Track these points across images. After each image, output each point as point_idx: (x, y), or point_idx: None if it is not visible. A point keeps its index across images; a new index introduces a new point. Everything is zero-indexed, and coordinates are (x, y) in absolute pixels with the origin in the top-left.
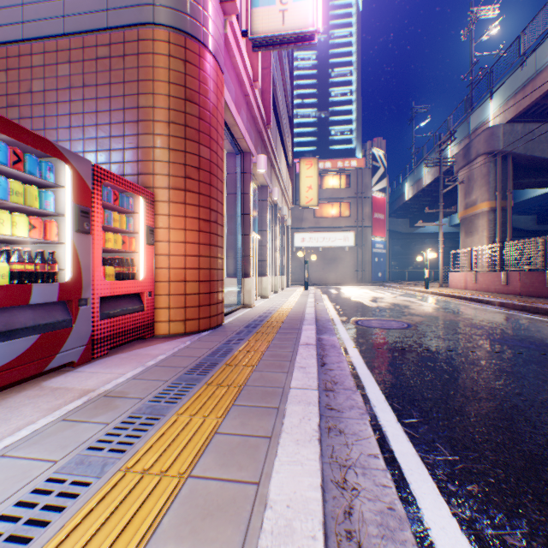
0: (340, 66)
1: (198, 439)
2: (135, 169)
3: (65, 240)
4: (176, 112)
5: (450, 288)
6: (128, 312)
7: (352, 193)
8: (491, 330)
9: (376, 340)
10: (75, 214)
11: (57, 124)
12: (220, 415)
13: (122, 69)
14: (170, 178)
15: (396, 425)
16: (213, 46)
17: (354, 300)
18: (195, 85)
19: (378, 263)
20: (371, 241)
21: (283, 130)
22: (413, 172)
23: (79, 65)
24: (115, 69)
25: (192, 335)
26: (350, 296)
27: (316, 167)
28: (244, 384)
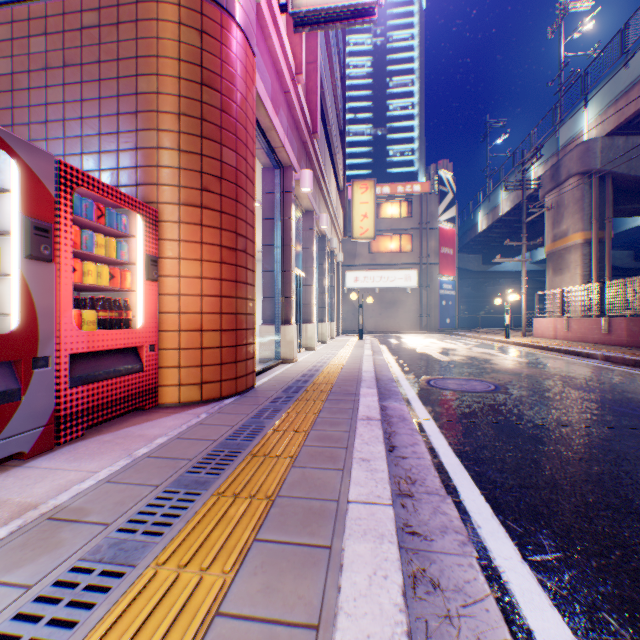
0: (399, 74)
1: (180, 634)
2: (133, 178)
3: (11, 270)
4: (189, 100)
5: (536, 338)
6: (117, 375)
7: (415, 223)
8: (607, 393)
9: (458, 409)
10: (25, 231)
11: (29, 118)
12: (229, 568)
13: (116, 42)
14: (181, 190)
15: (523, 568)
16: (241, 16)
17: (421, 352)
18: (216, 65)
19: (445, 307)
20: (437, 281)
21: (333, 145)
22: (488, 198)
23: (58, 38)
24: (106, 42)
25: (211, 403)
26: (415, 347)
27: (372, 191)
28: (276, 494)
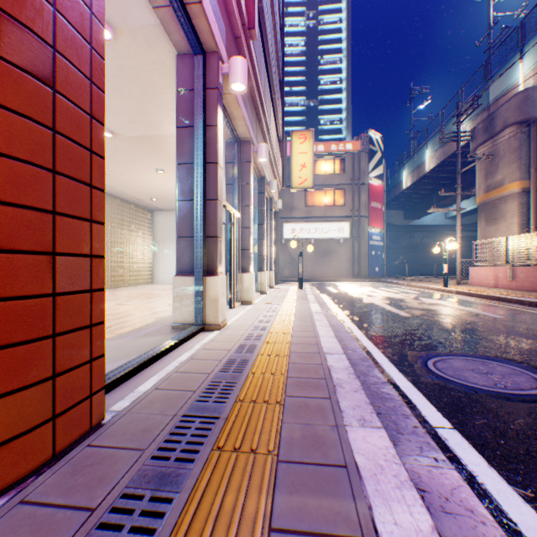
0: (329, 53)
1: None
2: None
3: None
4: None
5: (474, 286)
6: None
7: (347, 179)
8: None
9: None
10: None
11: None
12: None
13: None
14: None
15: None
16: None
17: (369, 304)
18: None
19: (375, 256)
20: (367, 233)
21: (273, 83)
22: (413, 157)
23: None
24: None
25: None
26: (359, 297)
27: (311, 141)
28: None
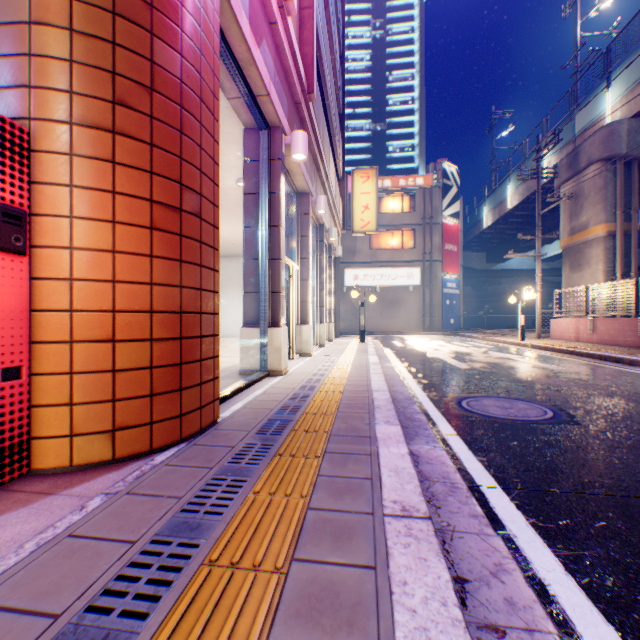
0: (399, 68)
1: None
2: None
3: None
4: None
5: (554, 340)
6: None
7: (417, 218)
8: None
9: (528, 459)
10: None
11: None
12: None
13: None
14: (74, 98)
15: None
16: None
17: (432, 357)
18: None
19: (449, 306)
20: (441, 279)
21: (332, 124)
22: (494, 192)
23: None
24: None
25: (129, 463)
26: (424, 351)
27: (374, 180)
28: None
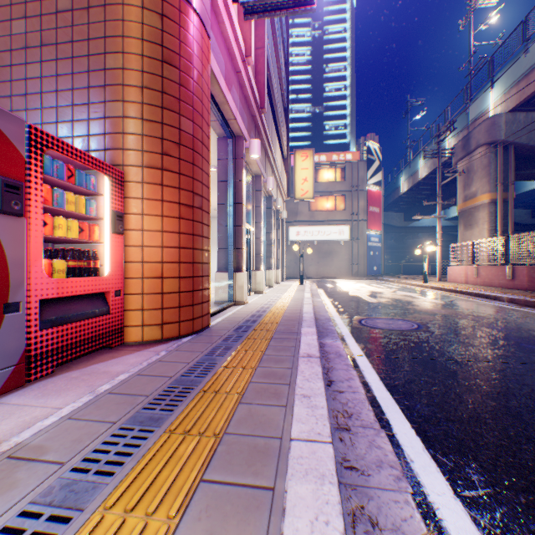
0: (334, 61)
1: None
2: (102, 144)
3: None
4: (151, 75)
5: (450, 283)
6: (85, 317)
7: (347, 186)
8: (515, 332)
9: (387, 346)
10: None
11: (11, 91)
12: (174, 513)
13: (87, 24)
14: (144, 154)
15: (456, 504)
16: (197, 2)
17: (353, 295)
18: (175, 44)
19: (373, 256)
20: (366, 235)
21: (278, 119)
22: (409, 165)
23: (36, 20)
24: (78, 24)
25: (170, 341)
26: (347, 291)
27: (311, 159)
28: (223, 431)
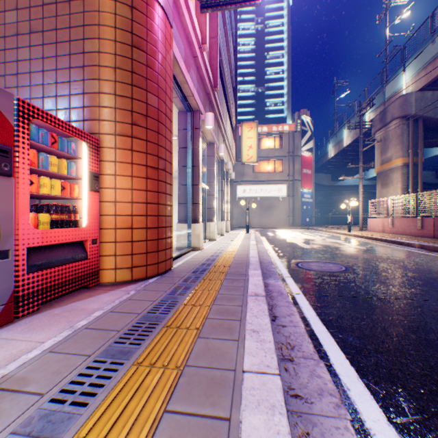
0: (274, 50)
1: None
2: (81, 115)
3: None
4: (123, 58)
5: (369, 232)
6: (66, 262)
7: (284, 152)
8: (427, 273)
9: (321, 285)
10: None
11: (5, 71)
12: None
13: (68, 14)
14: (116, 124)
15: (390, 430)
16: None
17: (290, 242)
18: (142, 32)
19: (306, 210)
20: (300, 192)
21: (228, 97)
22: (335, 135)
23: (26, 12)
24: (61, 15)
25: (138, 282)
26: (285, 238)
27: (255, 129)
28: (184, 364)
